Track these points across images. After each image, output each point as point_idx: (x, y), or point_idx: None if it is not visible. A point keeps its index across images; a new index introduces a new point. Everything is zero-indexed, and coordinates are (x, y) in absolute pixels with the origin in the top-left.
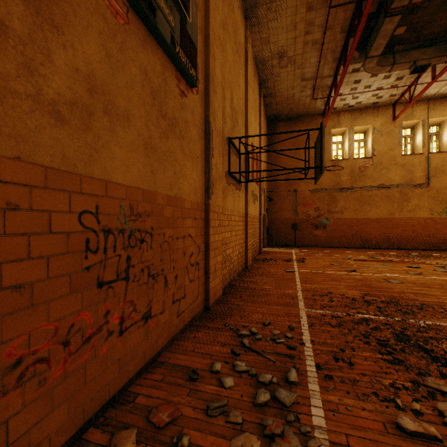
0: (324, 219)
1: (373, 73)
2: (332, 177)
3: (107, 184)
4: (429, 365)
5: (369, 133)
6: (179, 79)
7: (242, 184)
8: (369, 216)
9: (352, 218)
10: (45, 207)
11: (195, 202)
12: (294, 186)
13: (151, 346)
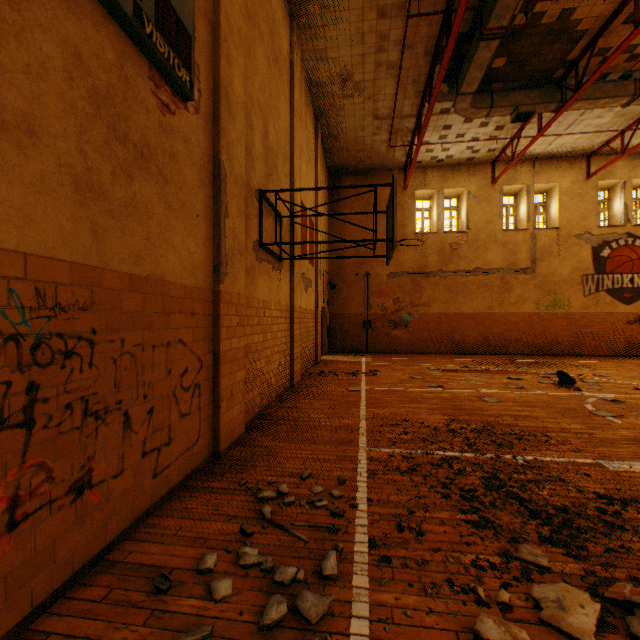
0: (406, 315)
1: (466, 117)
2: (416, 256)
3: None
4: (526, 524)
5: (463, 198)
6: (158, 83)
7: (284, 261)
8: (463, 311)
9: (442, 314)
10: None
11: (192, 287)
12: (366, 267)
13: (93, 536)
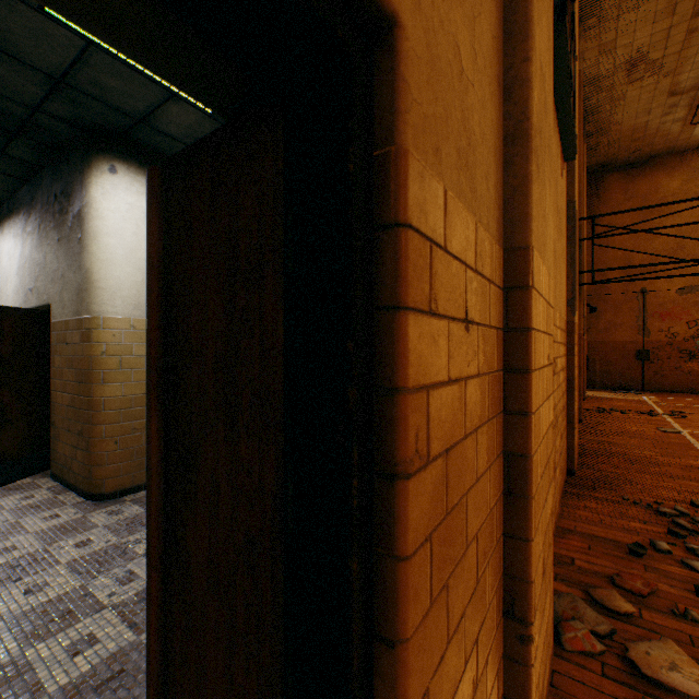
0: None
1: None
2: None
3: None
4: None
5: None
6: (560, 156)
7: None
8: None
9: None
10: None
11: (563, 320)
12: (640, 283)
13: (554, 506)
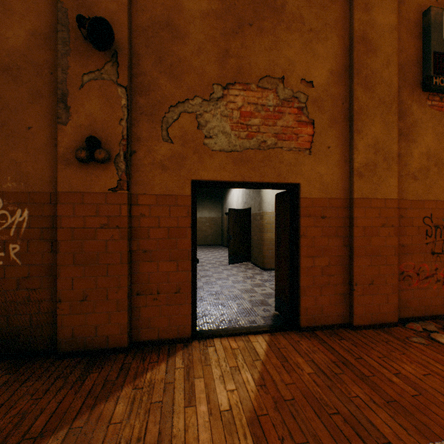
0: None
1: None
2: None
3: (435, 202)
4: None
5: None
6: None
7: None
8: None
9: None
10: (409, 216)
11: None
12: None
13: None
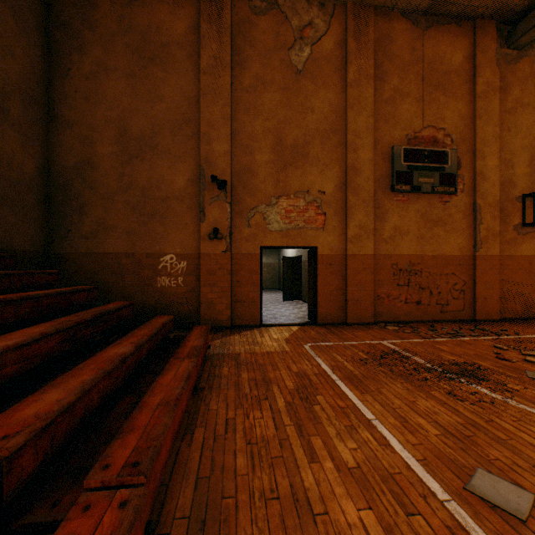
0: None
1: None
2: None
3: (400, 255)
4: None
5: None
6: (442, 197)
7: None
8: None
9: None
10: (383, 264)
11: (459, 255)
12: None
13: (420, 315)
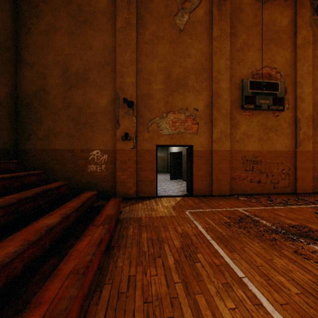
0: None
1: None
2: None
3: (247, 151)
4: None
5: None
6: (274, 113)
7: None
8: None
9: None
10: (236, 156)
11: (285, 151)
12: None
13: (260, 190)
